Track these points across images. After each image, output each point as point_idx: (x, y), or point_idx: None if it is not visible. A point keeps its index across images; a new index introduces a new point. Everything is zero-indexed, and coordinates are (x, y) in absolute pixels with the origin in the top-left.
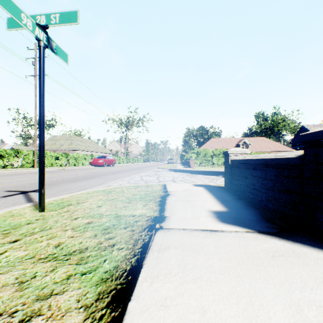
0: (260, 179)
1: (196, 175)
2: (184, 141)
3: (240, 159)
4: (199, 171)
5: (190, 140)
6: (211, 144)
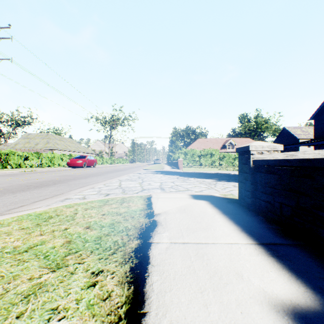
0: None
1: (188, 179)
2: (171, 141)
3: (284, 159)
4: (189, 173)
5: (176, 140)
6: (198, 144)
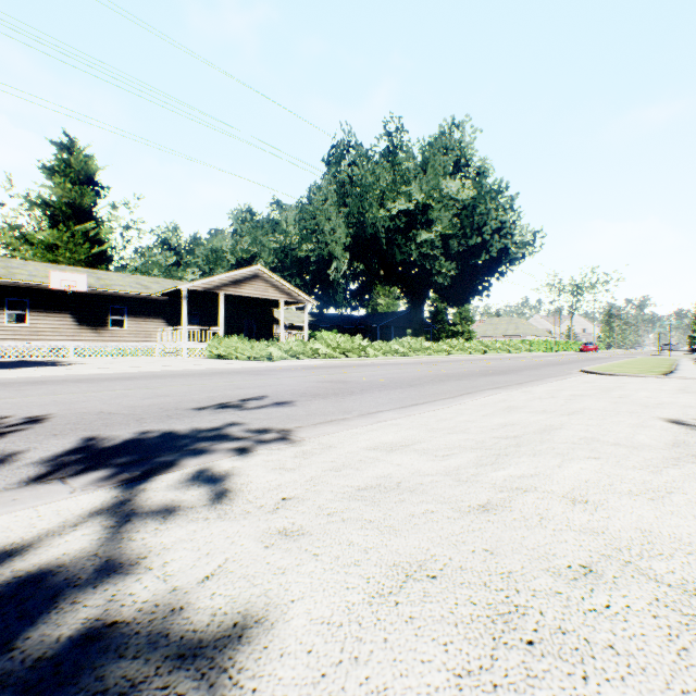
0: None
1: None
2: None
3: None
4: None
5: None
6: None
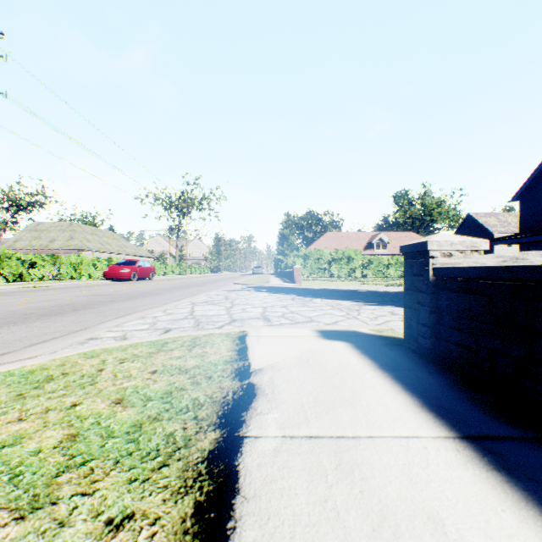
0: None
1: (311, 301)
2: (282, 235)
3: (501, 266)
4: (313, 289)
5: (291, 235)
6: (326, 241)
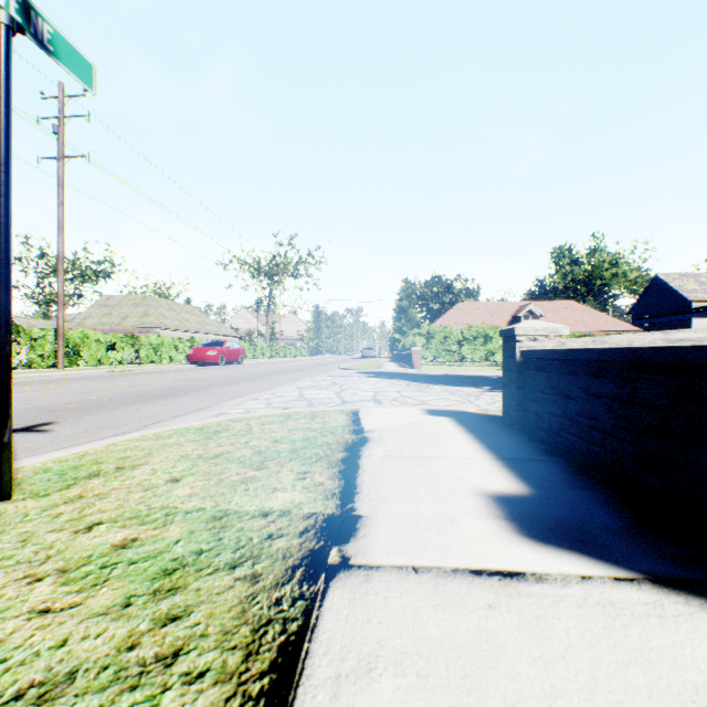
0: (615, 404)
1: (428, 387)
2: (399, 308)
3: (551, 350)
4: (434, 376)
5: (410, 307)
6: (457, 315)
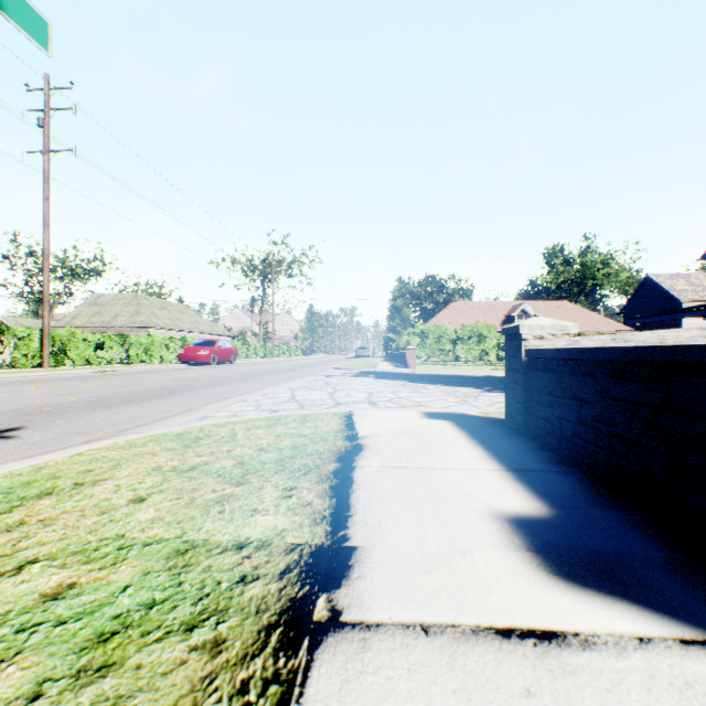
0: (642, 410)
1: (424, 387)
2: (393, 307)
3: (563, 348)
4: (429, 375)
5: (404, 306)
6: (451, 314)
